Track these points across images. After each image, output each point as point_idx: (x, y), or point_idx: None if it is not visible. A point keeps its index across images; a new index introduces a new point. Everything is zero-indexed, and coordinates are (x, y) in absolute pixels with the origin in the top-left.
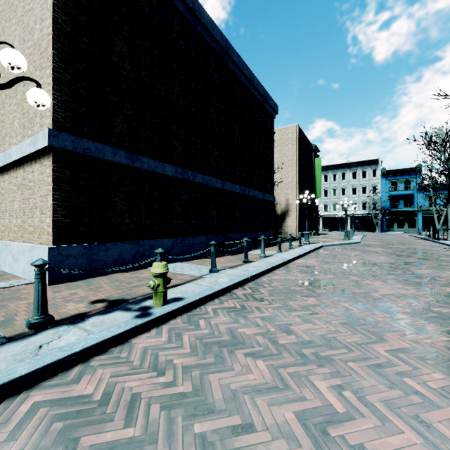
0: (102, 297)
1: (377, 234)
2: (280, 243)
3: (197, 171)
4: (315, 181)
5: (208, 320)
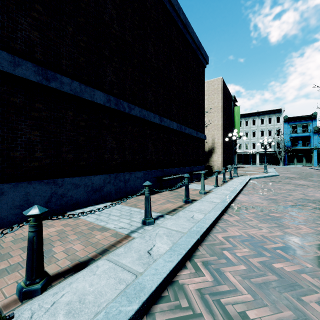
0: None
1: (282, 167)
2: (217, 178)
3: (133, 103)
4: (234, 124)
5: None
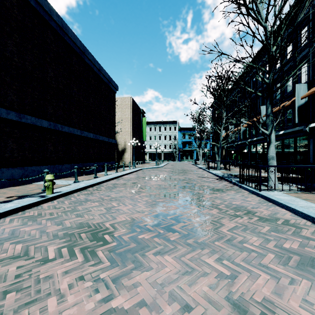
0: (11, 195)
1: (176, 162)
2: (117, 167)
3: (64, 124)
4: (142, 131)
5: (75, 197)
